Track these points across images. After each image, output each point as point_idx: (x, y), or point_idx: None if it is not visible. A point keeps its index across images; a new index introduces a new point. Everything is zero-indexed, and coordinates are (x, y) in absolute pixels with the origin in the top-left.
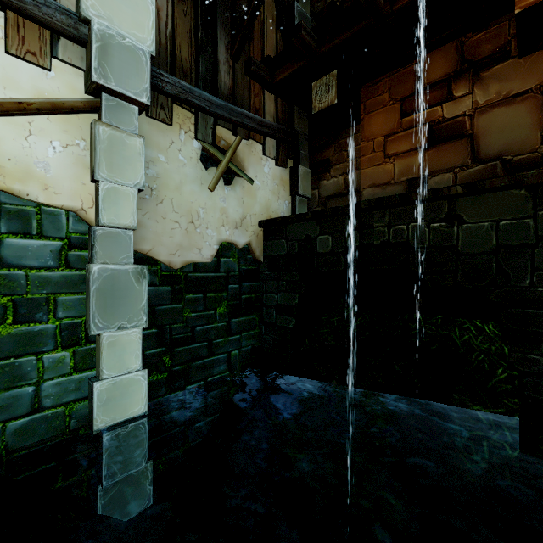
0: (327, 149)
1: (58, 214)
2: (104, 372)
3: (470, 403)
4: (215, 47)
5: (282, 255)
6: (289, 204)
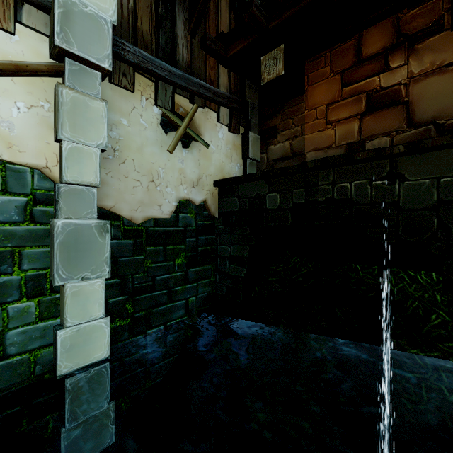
0: (275, 118)
1: (23, 171)
2: (68, 321)
3: (407, 347)
4: (174, 23)
5: (234, 212)
6: (241, 167)
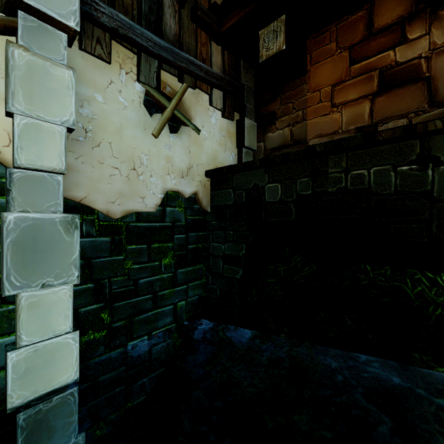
0: (273, 102)
1: None
2: (23, 339)
3: (433, 364)
4: None
5: (228, 205)
6: (236, 156)
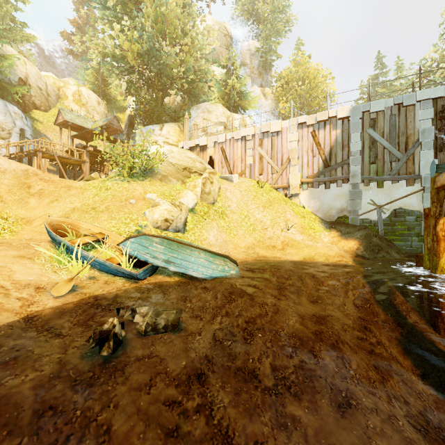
0: None
1: (415, 211)
2: None
3: None
4: None
5: None
6: None
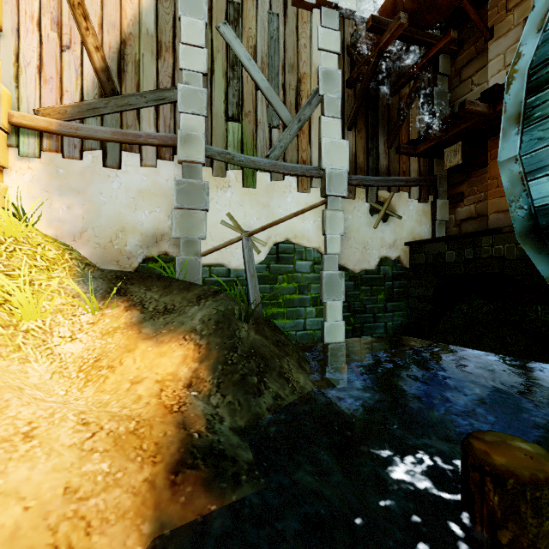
0: (461, 185)
1: (311, 250)
2: (328, 319)
3: None
4: (378, 148)
5: (421, 264)
6: (430, 227)
